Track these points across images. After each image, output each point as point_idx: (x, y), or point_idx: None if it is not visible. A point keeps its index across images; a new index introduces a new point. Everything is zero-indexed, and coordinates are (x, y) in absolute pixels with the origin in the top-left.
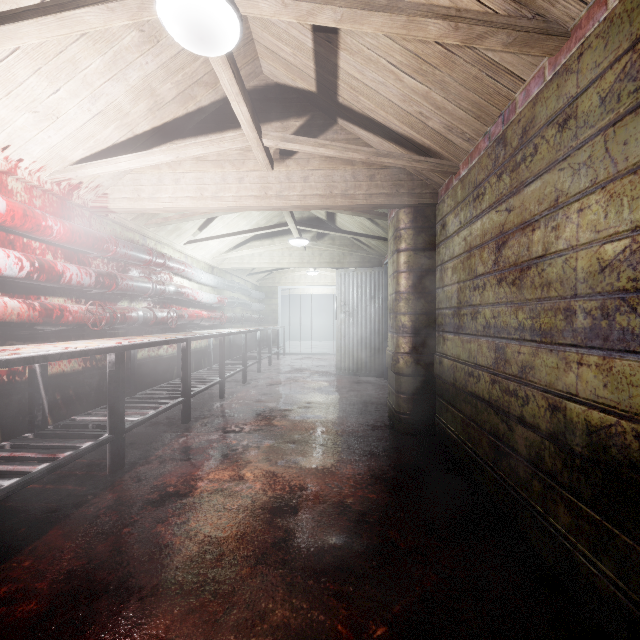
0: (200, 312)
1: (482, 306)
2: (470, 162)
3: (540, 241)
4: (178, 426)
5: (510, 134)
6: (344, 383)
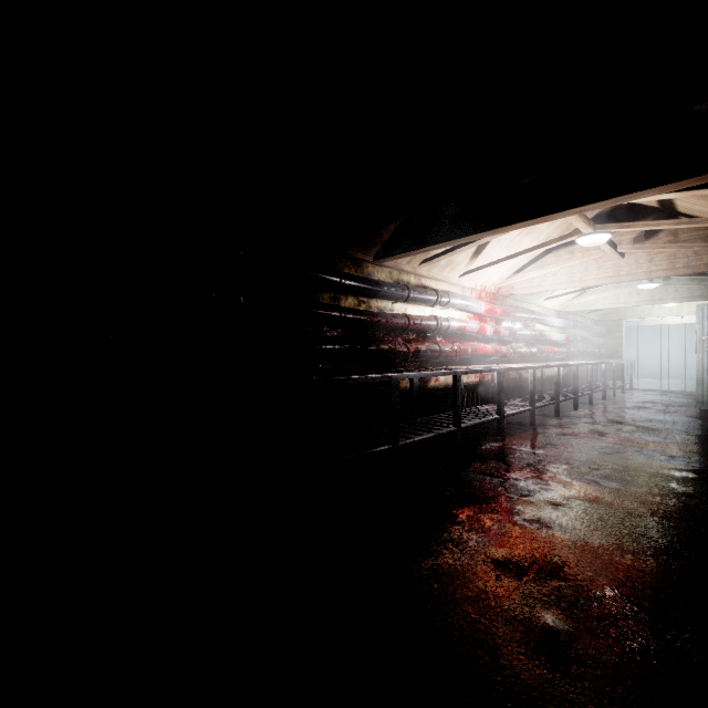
0: (553, 348)
1: None
2: None
3: None
4: (552, 417)
5: None
6: (703, 414)
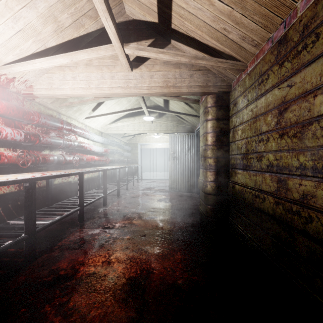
0: (93, 157)
1: (266, 152)
2: (256, 61)
3: (322, 103)
4: (76, 224)
5: (291, 33)
6: (173, 196)
